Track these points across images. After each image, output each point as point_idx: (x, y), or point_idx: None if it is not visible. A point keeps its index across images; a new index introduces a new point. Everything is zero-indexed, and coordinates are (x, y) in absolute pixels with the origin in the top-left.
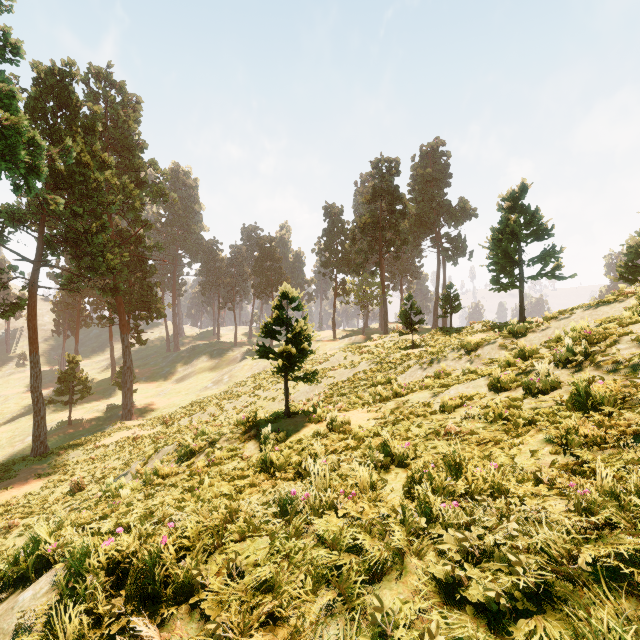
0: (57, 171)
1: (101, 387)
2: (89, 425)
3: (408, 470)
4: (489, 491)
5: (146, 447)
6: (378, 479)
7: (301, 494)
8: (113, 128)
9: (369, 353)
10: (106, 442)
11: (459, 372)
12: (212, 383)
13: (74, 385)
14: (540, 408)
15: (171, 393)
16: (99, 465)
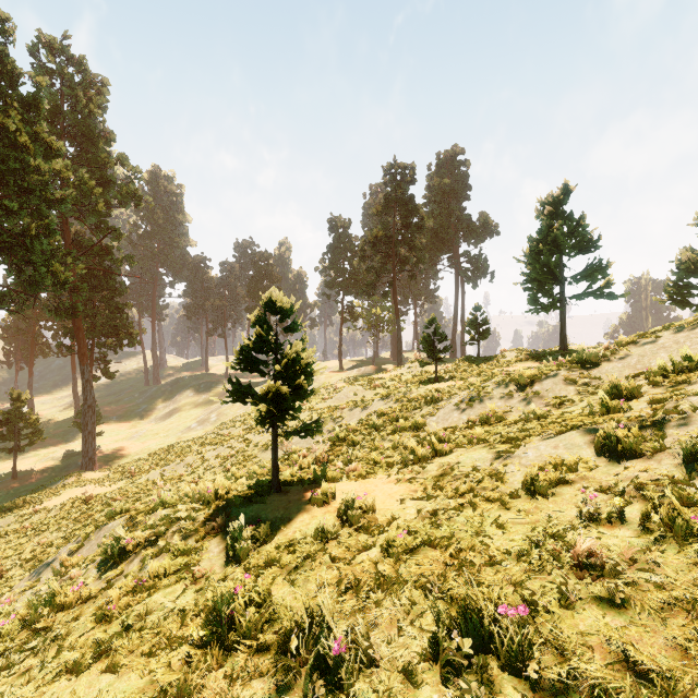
0: None
1: (61, 429)
2: (40, 477)
3: None
4: None
5: (97, 513)
6: None
7: None
8: (70, 112)
9: (384, 387)
10: (49, 504)
11: (514, 416)
12: (197, 423)
13: (20, 428)
14: None
15: (147, 435)
16: (32, 539)
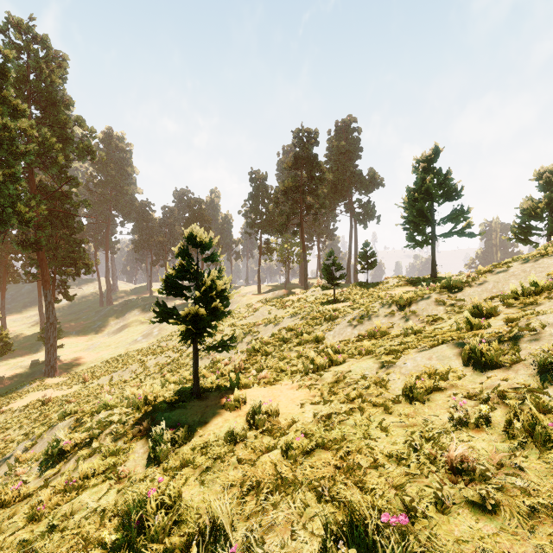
0: None
1: (28, 342)
2: (9, 383)
3: None
4: None
5: (54, 413)
6: None
7: None
8: (35, 81)
9: (292, 307)
10: (14, 406)
11: (395, 331)
12: (142, 336)
13: None
14: None
15: (101, 347)
16: None
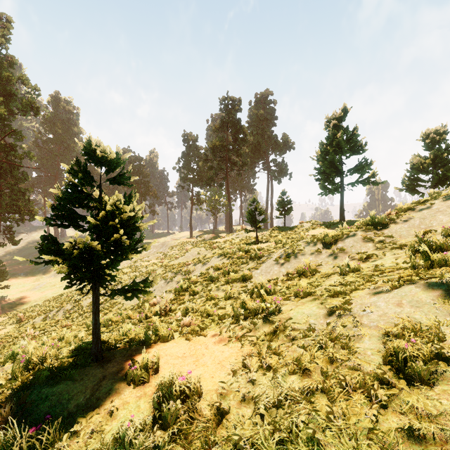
0: None
1: None
2: None
3: None
4: None
5: None
6: None
7: None
8: None
9: (219, 248)
10: None
11: (325, 268)
12: None
13: None
14: None
15: (46, 286)
16: None
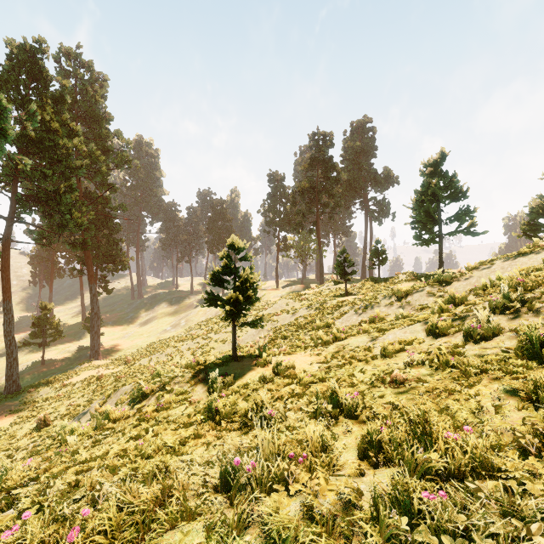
0: (28, 137)
1: (72, 330)
2: (60, 364)
3: (364, 429)
4: (470, 466)
5: (108, 385)
6: (328, 433)
7: (246, 464)
8: (82, 102)
9: (308, 300)
10: (73, 380)
11: (392, 317)
12: (171, 326)
13: (47, 329)
14: (485, 355)
15: (134, 335)
16: (65, 402)
